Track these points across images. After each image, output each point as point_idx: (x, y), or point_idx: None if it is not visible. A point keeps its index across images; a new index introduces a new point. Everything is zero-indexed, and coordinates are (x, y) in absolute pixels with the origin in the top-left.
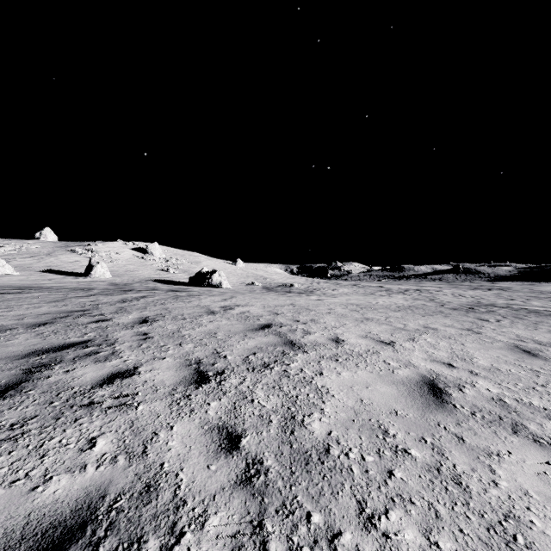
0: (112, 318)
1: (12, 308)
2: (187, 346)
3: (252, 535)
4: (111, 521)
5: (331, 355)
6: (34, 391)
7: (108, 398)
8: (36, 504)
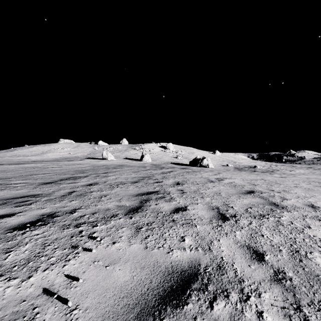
0: (162, 181)
1: (121, 174)
2: (206, 199)
3: (295, 312)
4: (208, 277)
5: (312, 215)
6: (147, 211)
7: (180, 219)
8: (172, 259)
